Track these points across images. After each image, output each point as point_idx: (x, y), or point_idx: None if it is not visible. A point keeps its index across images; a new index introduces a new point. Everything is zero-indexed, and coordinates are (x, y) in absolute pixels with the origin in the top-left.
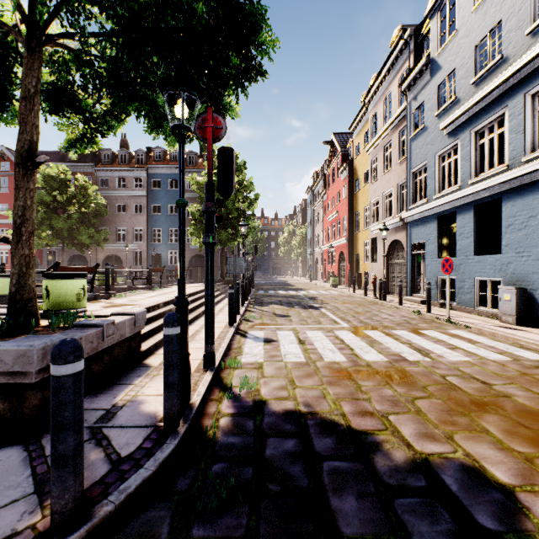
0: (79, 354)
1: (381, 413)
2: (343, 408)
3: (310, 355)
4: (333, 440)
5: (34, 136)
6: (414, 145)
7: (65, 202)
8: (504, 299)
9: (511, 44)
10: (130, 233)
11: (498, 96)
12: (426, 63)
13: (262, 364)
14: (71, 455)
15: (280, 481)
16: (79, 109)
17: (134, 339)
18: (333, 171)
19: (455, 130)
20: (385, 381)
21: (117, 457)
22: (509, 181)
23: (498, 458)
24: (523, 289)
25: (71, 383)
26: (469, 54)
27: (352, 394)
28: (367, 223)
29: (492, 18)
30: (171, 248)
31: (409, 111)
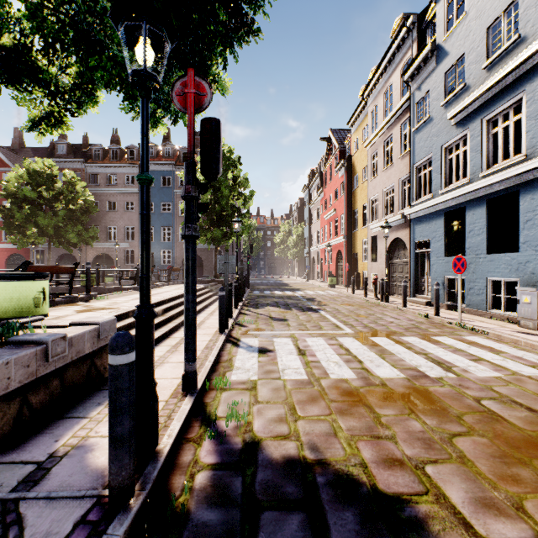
0: None
1: (413, 462)
2: (361, 452)
3: (312, 370)
4: (355, 516)
5: None
6: (418, 137)
7: (51, 199)
8: (522, 301)
9: (530, 21)
10: (121, 232)
11: (515, 80)
12: (431, 50)
13: (255, 383)
14: None
15: None
16: (40, 80)
17: (98, 355)
18: (330, 168)
19: (464, 120)
20: (408, 408)
21: None
22: (527, 172)
23: None
24: None
25: None
26: (480, 36)
27: (370, 429)
28: (366, 221)
29: None
30: (164, 247)
31: (412, 102)
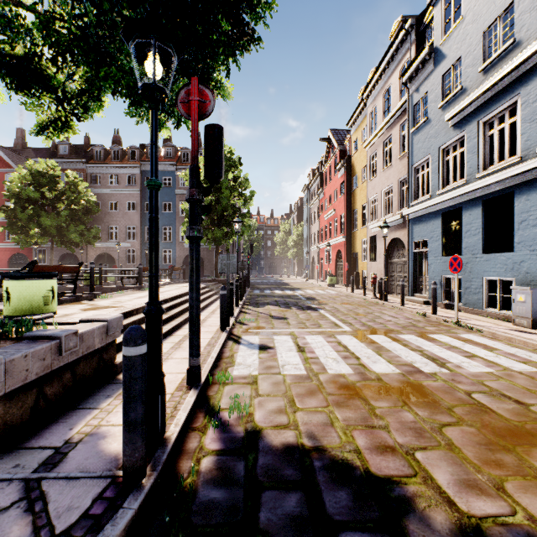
0: None
1: (404, 449)
2: (356, 440)
3: (311, 366)
4: (348, 495)
5: None
6: (416, 139)
7: (54, 199)
8: (517, 300)
9: (525, 26)
10: (122, 231)
11: (510, 83)
12: (429, 52)
13: (256, 377)
14: None
15: None
16: (49, 86)
17: (106, 350)
18: (330, 168)
19: (461, 122)
20: (402, 401)
21: (48, 535)
22: (522, 173)
23: None
24: None
25: None
26: (477, 40)
27: (365, 420)
28: (365, 221)
29: None
30: (165, 247)
31: (411, 104)
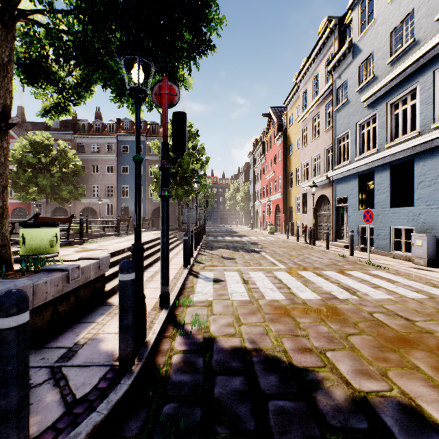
0: (23, 305)
1: (319, 350)
2: (284, 344)
3: (253, 294)
4: (276, 378)
5: (7, 100)
6: (339, 116)
7: (48, 163)
8: (416, 244)
9: (422, 29)
10: (103, 189)
11: (411, 73)
12: (349, 47)
13: (211, 302)
14: (13, 410)
15: (227, 423)
16: (53, 80)
17: (99, 281)
18: (270, 138)
19: (373, 103)
20: (320, 318)
21: (72, 399)
22: (420, 145)
23: (432, 396)
24: (433, 236)
25: (13, 336)
26: (385, 38)
27: (292, 331)
28: (299, 181)
29: (405, 7)
30: None
31: (334, 88)
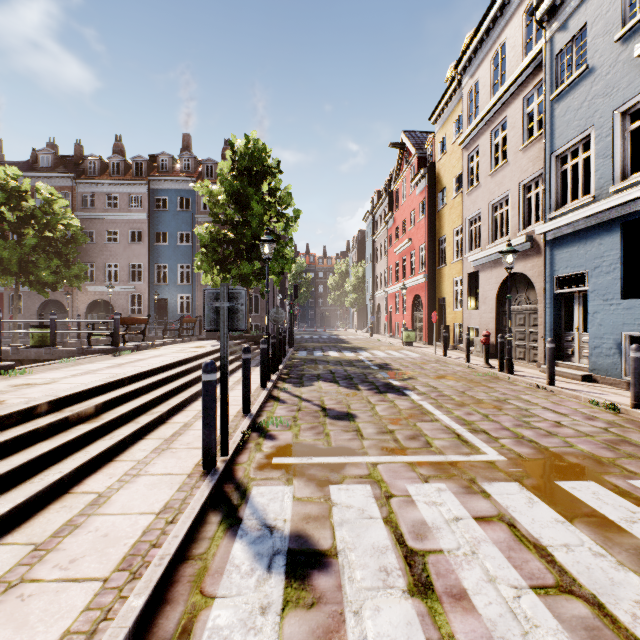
0: None
1: None
2: None
3: None
4: None
5: None
6: (562, 107)
7: (18, 222)
8: None
9: None
10: (124, 270)
11: None
12: None
13: None
14: None
15: None
16: None
17: None
18: (403, 184)
19: None
20: None
21: None
22: None
23: None
24: None
25: None
26: None
27: None
28: (459, 252)
29: None
30: (181, 291)
31: (550, 53)
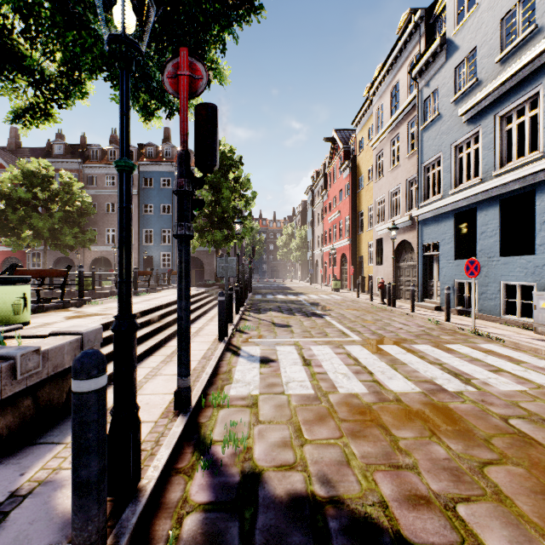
0: None
1: (442, 500)
2: (380, 487)
3: (319, 384)
4: None
5: None
6: (426, 136)
7: (47, 200)
8: (540, 307)
9: None
10: None
11: (531, 73)
12: (441, 44)
13: (257, 398)
14: None
15: None
16: (22, 66)
17: None
18: (334, 169)
19: (475, 116)
20: (428, 430)
21: None
22: (544, 170)
23: None
24: None
25: None
26: (493, 28)
27: (388, 456)
28: (371, 223)
29: None
30: (164, 250)
31: (420, 99)
